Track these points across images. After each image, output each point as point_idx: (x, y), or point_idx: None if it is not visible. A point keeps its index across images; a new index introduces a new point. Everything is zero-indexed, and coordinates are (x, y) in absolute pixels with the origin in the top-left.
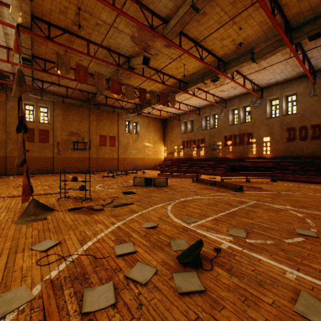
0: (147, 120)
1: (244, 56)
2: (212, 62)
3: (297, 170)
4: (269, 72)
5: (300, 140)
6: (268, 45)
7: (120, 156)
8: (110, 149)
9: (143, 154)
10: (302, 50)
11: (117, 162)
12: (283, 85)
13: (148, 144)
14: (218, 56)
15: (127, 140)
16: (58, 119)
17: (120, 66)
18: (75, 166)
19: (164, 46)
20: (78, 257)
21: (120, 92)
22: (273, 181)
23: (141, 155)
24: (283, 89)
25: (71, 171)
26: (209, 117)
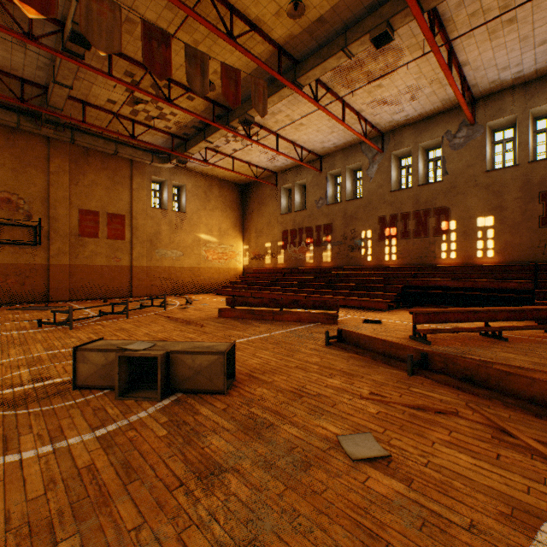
0: (205, 184)
1: None
2: None
3: None
4: (516, 39)
5: None
6: None
7: (136, 262)
8: (110, 246)
9: (196, 258)
10: None
11: (128, 276)
12: (531, 87)
13: (207, 237)
14: None
15: (155, 226)
16: None
17: None
18: (2, 288)
19: None
20: None
21: (56, 7)
22: None
23: (190, 260)
24: (531, 98)
25: None
26: (344, 175)
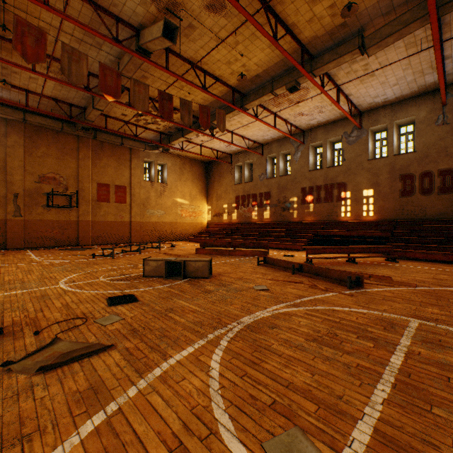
0: (180, 162)
1: (346, 44)
2: (290, 54)
3: (424, 242)
4: (378, 83)
5: (422, 194)
6: (392, 21)
7: (134, 219)
8: (117, 208)
9: (174, 216)
10: (439, 41)
11: (128, 229)
12: (395, 107)
13: (181, 201)
14: (303, 42)
15: (146, 193)
16: (16, 152)
17: (120, 44)
18: (50, 236)
19: (206, 7)
20: None
21: (120, 93)
22: (390, 260)
23: (170, 217)
24: (395, 114)
25: (43, 244)
26: (278, 158)
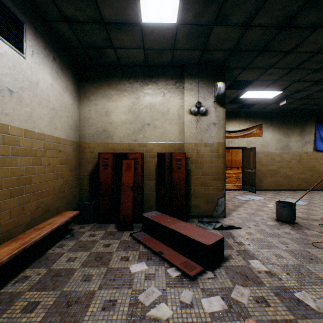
0: None
1: None
2: None
3: None
4: None
5: None
6: None
7: (232, 158)
8: (226, 154)
9: None
10: None
11: (230, 162)
12: None
13: None
14: None
15: None
16: None
17: None
18: None
19: None
20: (230, 176)
21: None
22: None
23: None
24: None
25: None
26: None
